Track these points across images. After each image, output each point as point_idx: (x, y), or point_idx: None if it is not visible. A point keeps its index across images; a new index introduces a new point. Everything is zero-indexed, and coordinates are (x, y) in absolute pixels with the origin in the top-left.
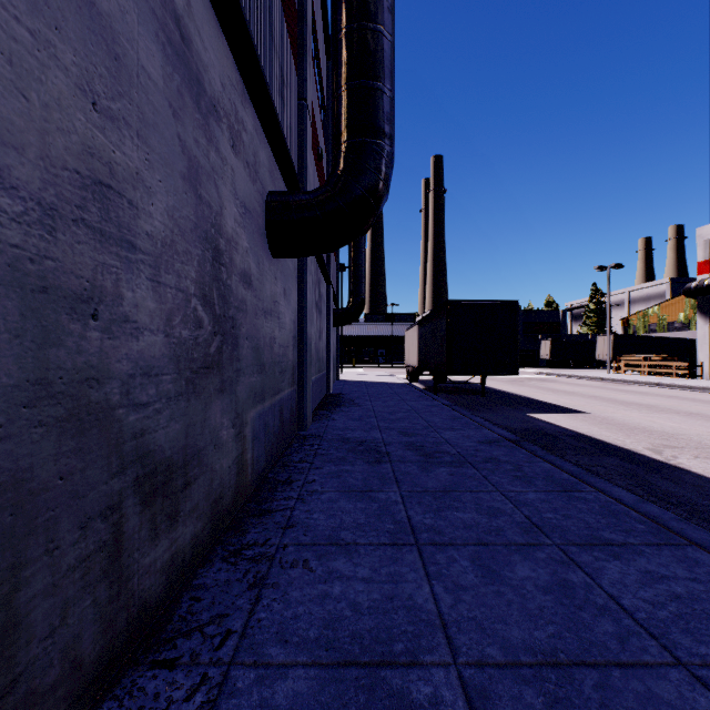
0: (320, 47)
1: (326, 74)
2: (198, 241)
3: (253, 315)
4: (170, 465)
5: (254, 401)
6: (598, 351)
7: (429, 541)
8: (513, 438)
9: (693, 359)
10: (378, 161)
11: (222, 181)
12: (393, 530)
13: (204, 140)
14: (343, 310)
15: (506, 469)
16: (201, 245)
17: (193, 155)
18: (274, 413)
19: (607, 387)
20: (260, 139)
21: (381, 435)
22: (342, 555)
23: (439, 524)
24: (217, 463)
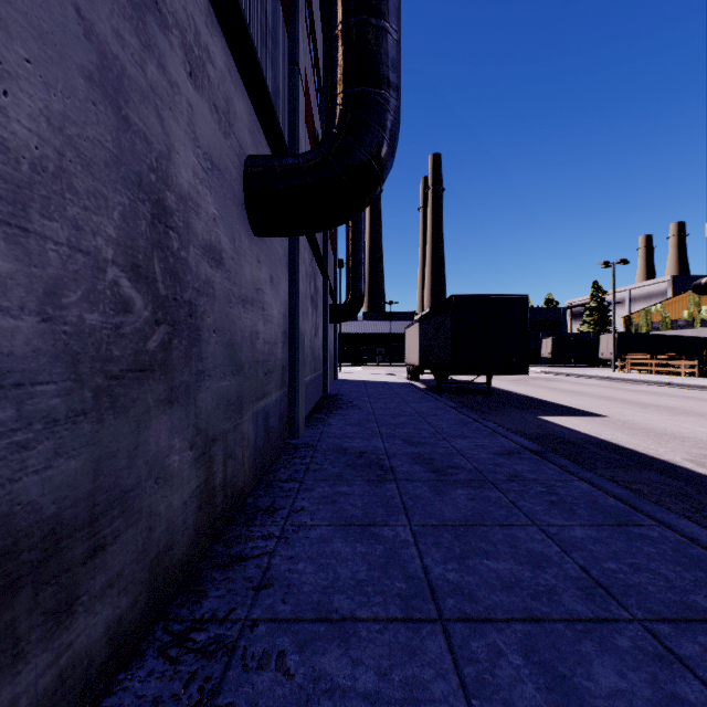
0: (315, 22)
1: (323, 56)
2: (121, 183)
3: (225, 302)
4: (54, 529)
5: (227, 410)
6: (601, 349)
7: (458, 614)
8: (534, 449)
9: (702, 358)
10: (382, 116)
11: (171, 113)
12: (405, 593)
13: (135, 41)
14: (341, 306)
15: (537, 491)
16: (128, 192)
17: (111, 53)
18: (257, 422)
19: (616, 387)
20: (235, 85)
21: (383, 444)
22: (334, 641)
23: (468, 581)
24: (162, 502)
